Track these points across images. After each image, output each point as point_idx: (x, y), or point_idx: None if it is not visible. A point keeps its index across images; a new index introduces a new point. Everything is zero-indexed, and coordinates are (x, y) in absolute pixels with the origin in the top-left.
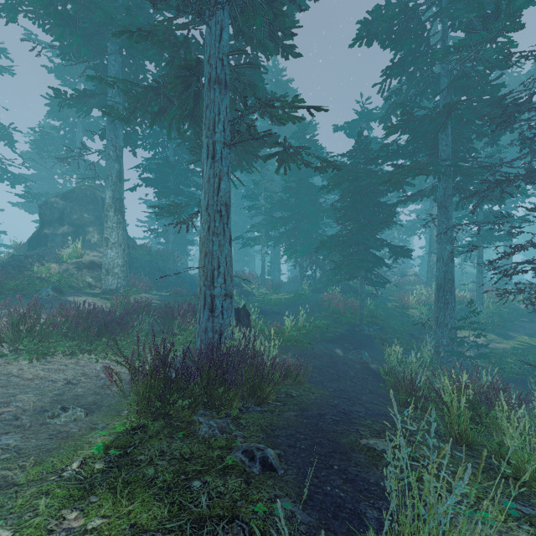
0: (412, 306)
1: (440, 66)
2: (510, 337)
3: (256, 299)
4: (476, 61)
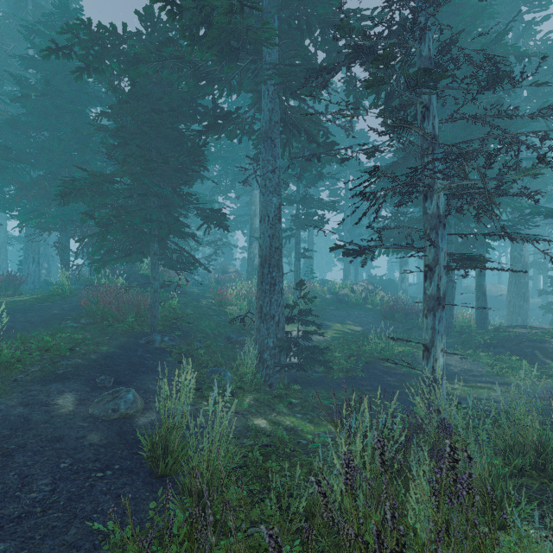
0: (231, 303)
1: None
2: (327, 327)
3: None
4: None
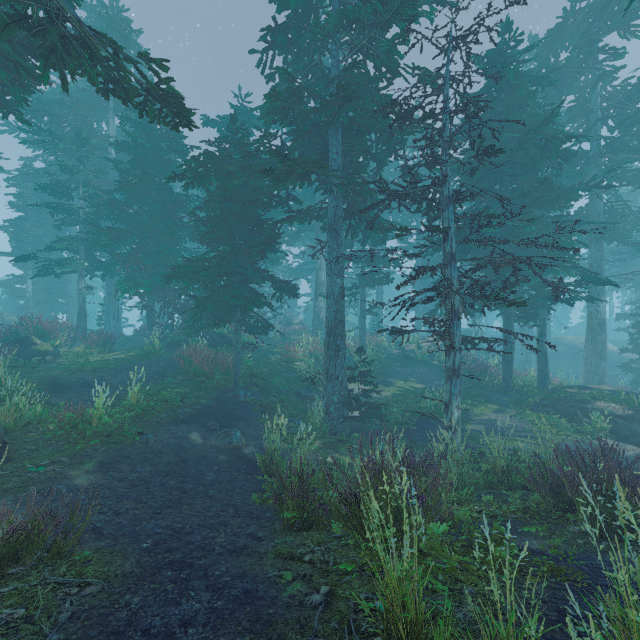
0: (299, 359)
1: (331, 54)
2: (390, 384)
3: (59, 363)
4: (368, 55)
